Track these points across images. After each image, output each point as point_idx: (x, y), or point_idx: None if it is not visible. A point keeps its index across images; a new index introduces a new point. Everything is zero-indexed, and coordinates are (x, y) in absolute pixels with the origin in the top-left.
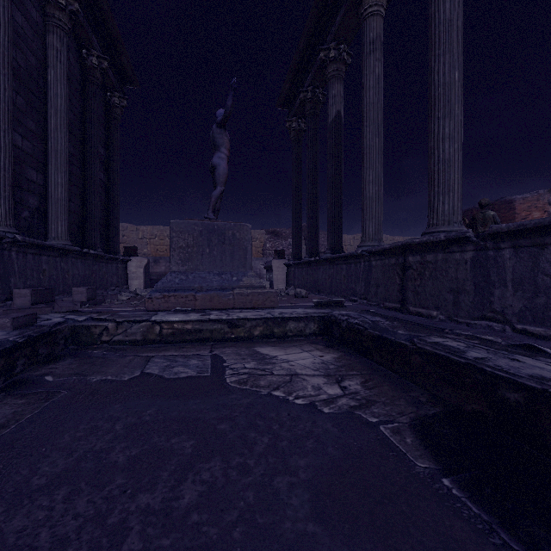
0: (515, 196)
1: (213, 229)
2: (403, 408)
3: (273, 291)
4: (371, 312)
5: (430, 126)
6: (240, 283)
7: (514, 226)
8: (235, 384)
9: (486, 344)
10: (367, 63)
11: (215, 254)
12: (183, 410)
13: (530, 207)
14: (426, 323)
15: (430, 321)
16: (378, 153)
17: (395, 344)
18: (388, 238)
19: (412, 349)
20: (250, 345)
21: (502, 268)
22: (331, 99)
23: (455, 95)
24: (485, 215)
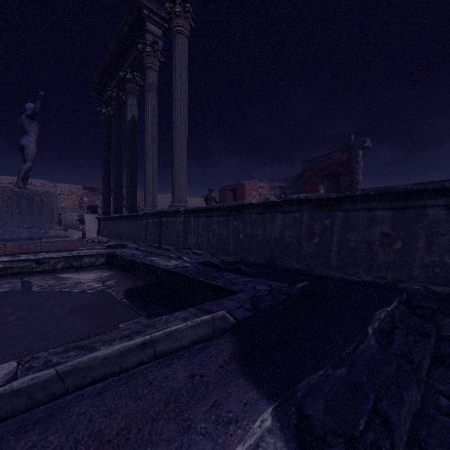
0: (245, 182)
1: (23, 195)
2: (127, 286)
3: (74, 239)
4: (138, 249)
5: (172, 150)
6: (47, 234)
7: (191, 208)
8: (39, 290)
9: (169, 258)
10: (147, 96)
11: (24, 213)
12: (3, 302)
13: (252, 188)
14: (161, 252)
15: (164, 252)
16: (154, 154)
17: (136, 262)
18: (188, 198)
19: (140, 263)
20: (53, 274)
21: (191, 226)
22: (129, 106)
23: (182, 138)
24: (211, 196)
